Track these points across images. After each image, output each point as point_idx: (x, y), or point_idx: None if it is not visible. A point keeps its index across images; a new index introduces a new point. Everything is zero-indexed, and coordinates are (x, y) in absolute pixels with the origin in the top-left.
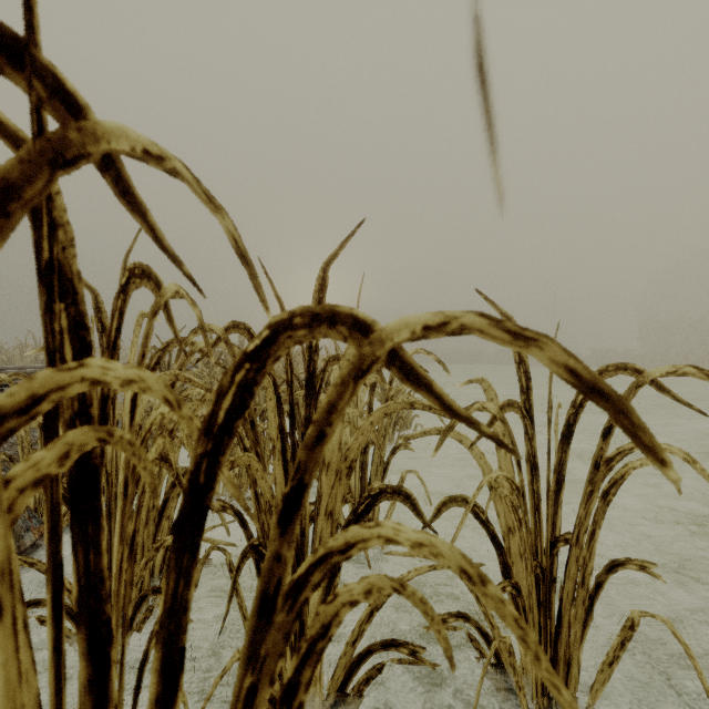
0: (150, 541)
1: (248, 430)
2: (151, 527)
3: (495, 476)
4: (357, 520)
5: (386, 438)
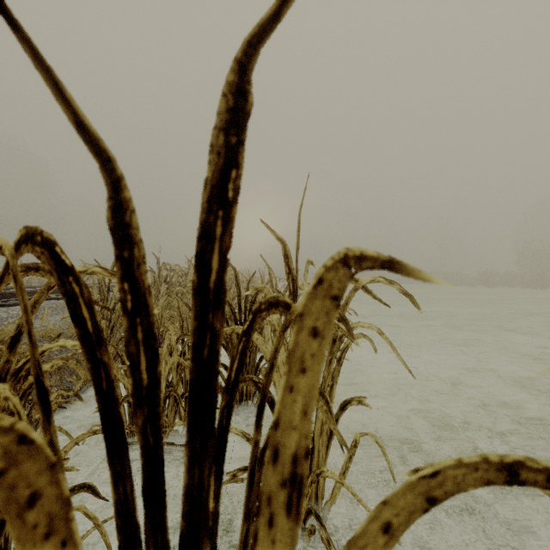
0: None
1: None
2: None
3: None
4: None
5: (333, 388)
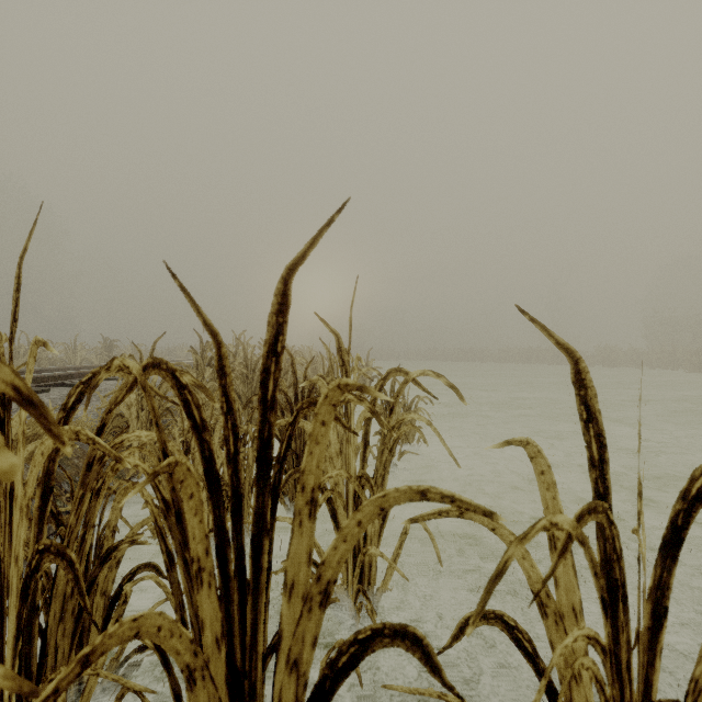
0: (66, 640)
1: (172, 524)
2: (68, 622)
3: (571, 642)
4: (336, 678)
5: (385, 478)
